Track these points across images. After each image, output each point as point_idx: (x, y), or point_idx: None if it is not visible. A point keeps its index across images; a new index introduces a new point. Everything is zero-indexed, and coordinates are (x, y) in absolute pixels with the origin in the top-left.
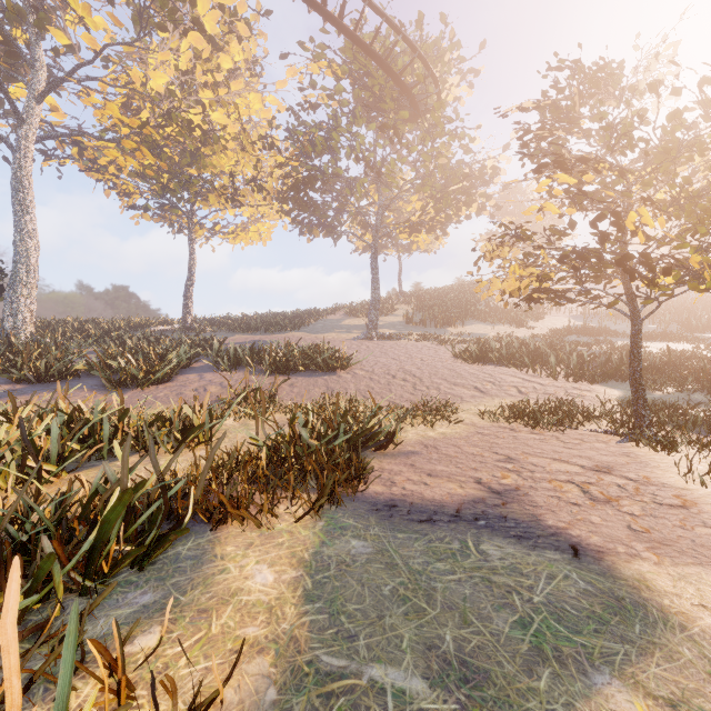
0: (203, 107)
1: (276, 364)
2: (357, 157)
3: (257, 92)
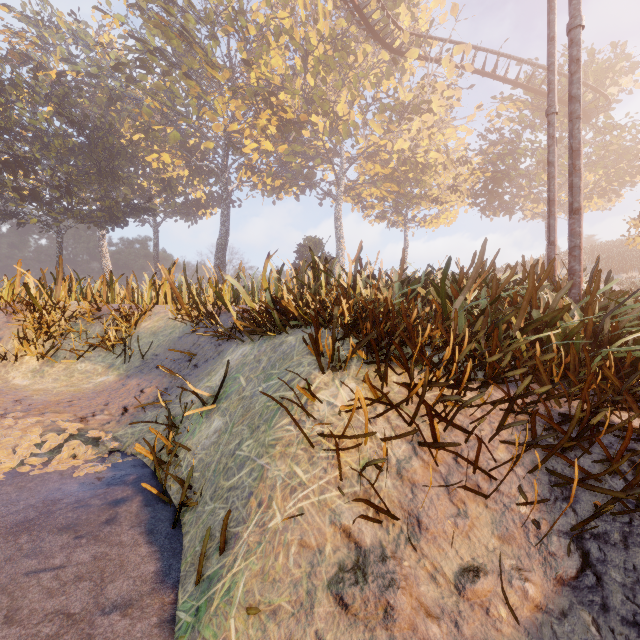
0: (425, 152)
1: None
2: (537, 162)
3: (452, 127)
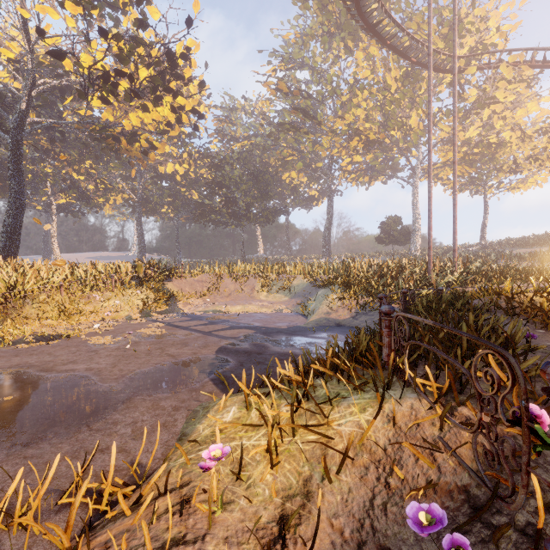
0: (497, 134)
1: (543, 258)
2: None
3: (533, 101)
